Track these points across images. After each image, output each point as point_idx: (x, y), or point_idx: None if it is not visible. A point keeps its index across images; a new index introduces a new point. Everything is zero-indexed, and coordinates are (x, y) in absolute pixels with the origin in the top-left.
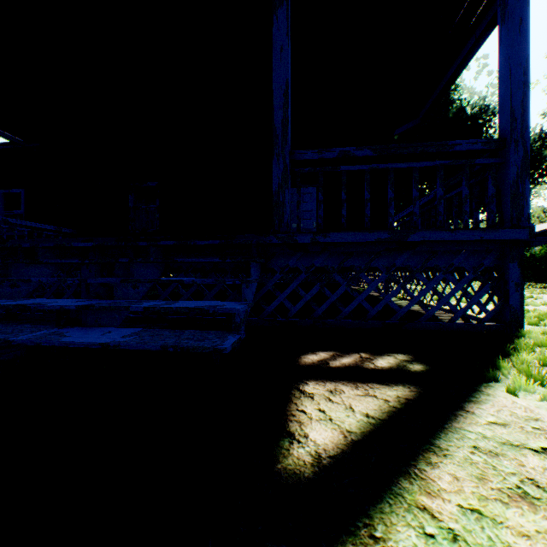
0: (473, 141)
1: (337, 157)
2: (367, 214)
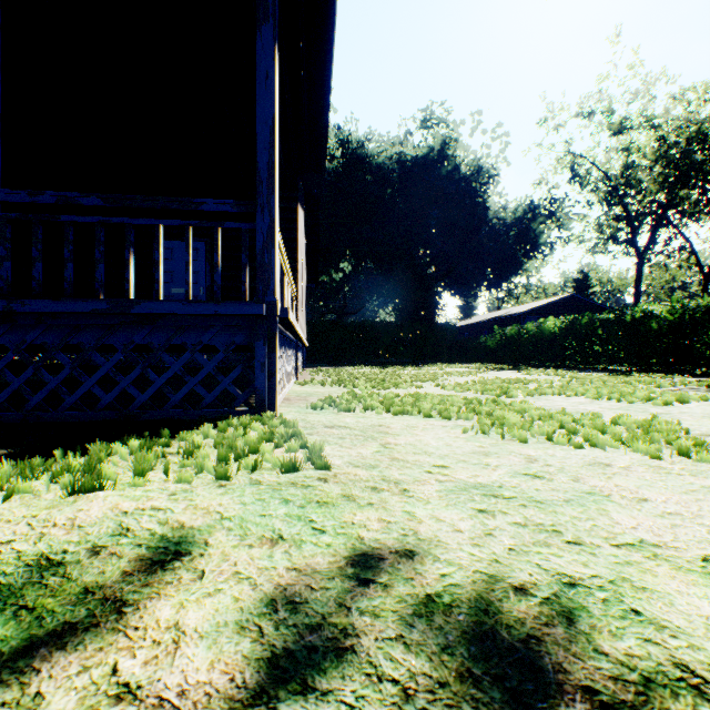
0: (222, 201)
1: (57, 203)
2: (97, 279)
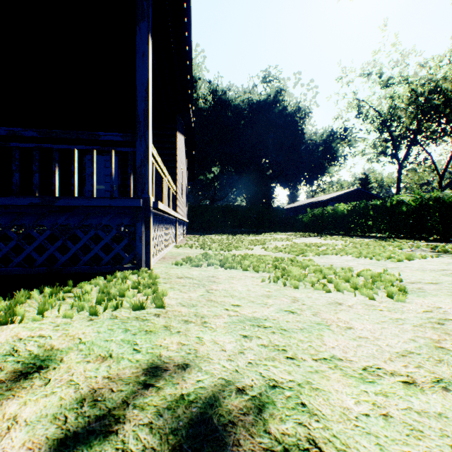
0: (115, 134)
1: (7, 135)
2: (34, 183)
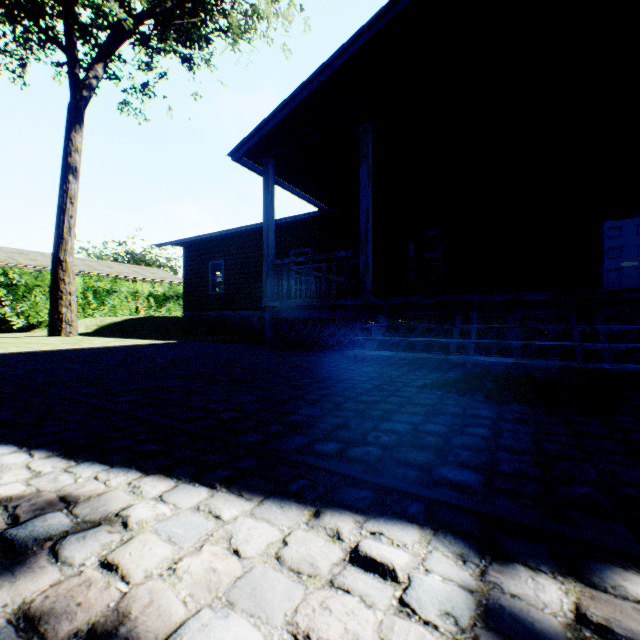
0: None
1: None
2: None
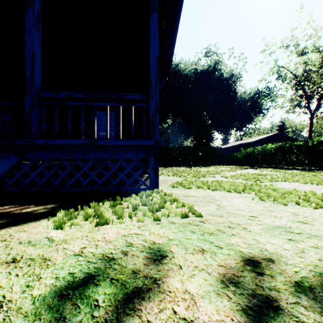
0: (134, 94)
1: (64, 97)
2: (81, 130)
